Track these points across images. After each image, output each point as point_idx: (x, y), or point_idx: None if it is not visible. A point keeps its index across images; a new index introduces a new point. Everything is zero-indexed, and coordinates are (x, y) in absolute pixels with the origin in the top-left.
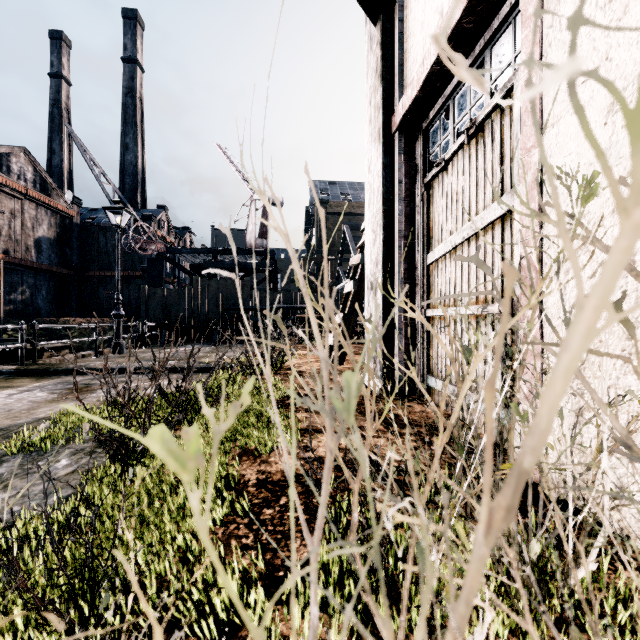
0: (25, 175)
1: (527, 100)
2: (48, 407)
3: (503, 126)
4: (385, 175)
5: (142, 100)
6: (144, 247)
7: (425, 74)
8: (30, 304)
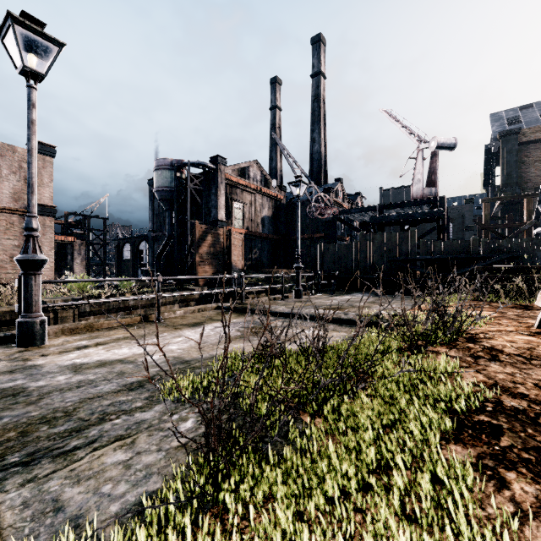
0: (256, 178)
1: None
2: (226, 344)
3: None
4: None
5: (324, 101)
6: (322, 212)
7: None
8: (259, 260)
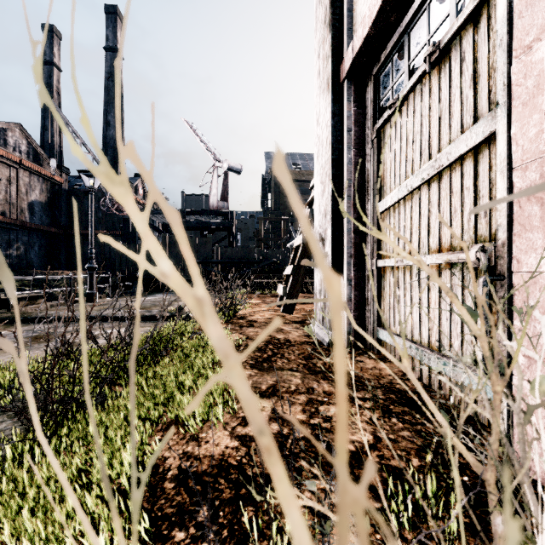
0: (20, 147)
1: None
2: None
3: (476, 42)
4: (334, 124)
5: (122, 83)
6: (120, 208)
7: (379, 4)
8: (24, 258)
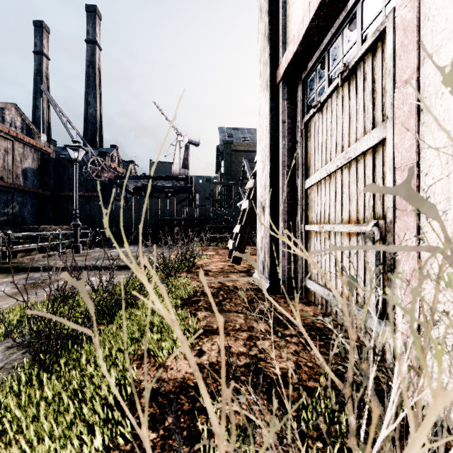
0: (15, 123)
1: (403, 35)
2: (6, 301)
3: (374, 67)
4: (271, 117)
5: (100, 70)
6: (99, 175)
7: (304, 29)
8: (19, 216)
